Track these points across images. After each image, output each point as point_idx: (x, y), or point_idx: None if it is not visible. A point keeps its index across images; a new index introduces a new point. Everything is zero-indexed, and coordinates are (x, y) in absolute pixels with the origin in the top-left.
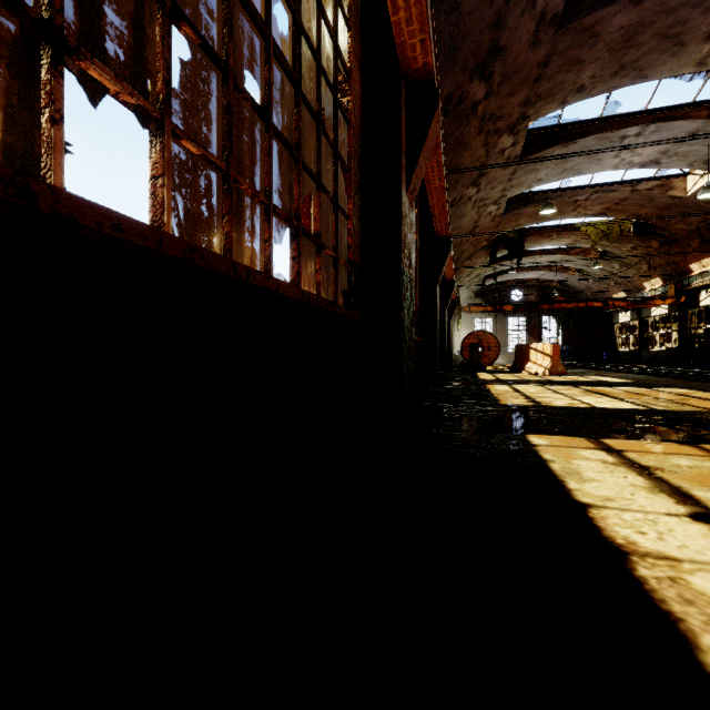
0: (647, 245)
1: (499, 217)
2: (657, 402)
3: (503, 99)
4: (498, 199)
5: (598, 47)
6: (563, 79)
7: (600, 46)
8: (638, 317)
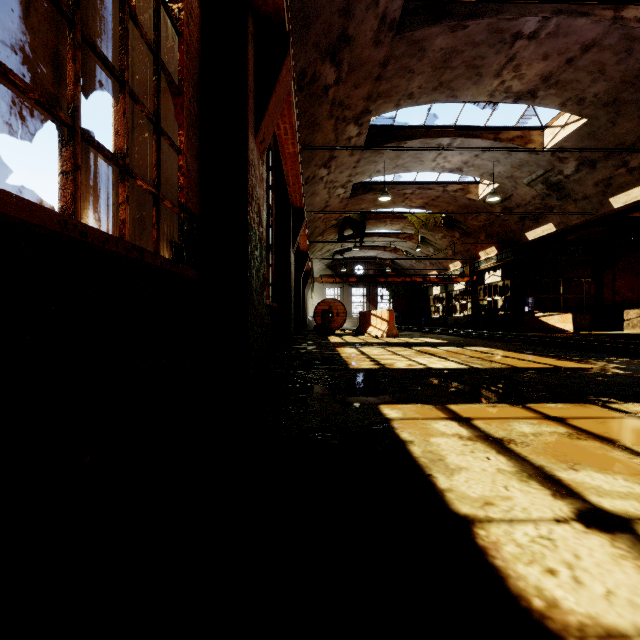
0: (452, 235)
1: (346, 200)
2: (473, 360)
3: (350, 89)
4: (345, 183)
5: (424, 61)
6: (398, 83)
7: (426, 60)
8: (445, 291)
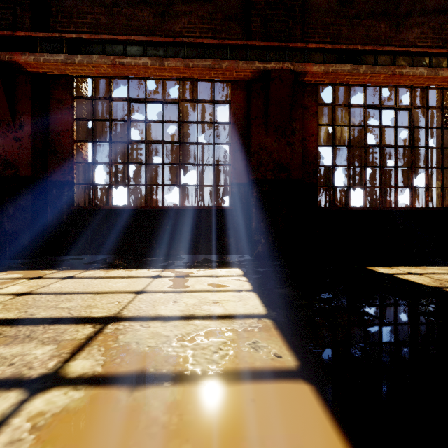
0: None
1: None
2: None
3: None
4: None
5: None
6: None
7: None
8: None
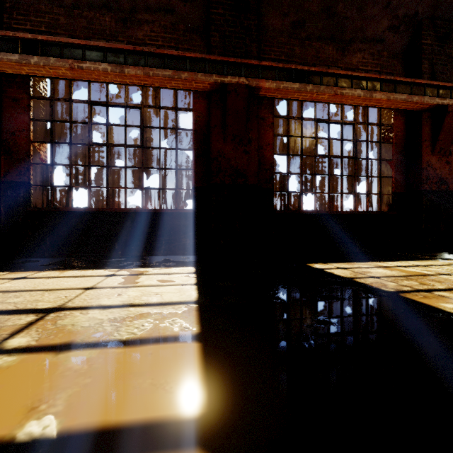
0: None
1: None
2: None
3: None
4: None
5: None
6: None
7: None
8: None
